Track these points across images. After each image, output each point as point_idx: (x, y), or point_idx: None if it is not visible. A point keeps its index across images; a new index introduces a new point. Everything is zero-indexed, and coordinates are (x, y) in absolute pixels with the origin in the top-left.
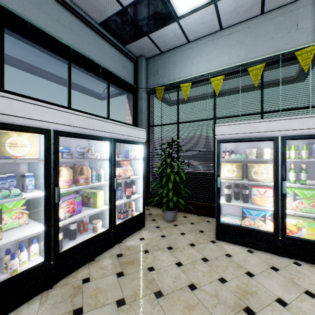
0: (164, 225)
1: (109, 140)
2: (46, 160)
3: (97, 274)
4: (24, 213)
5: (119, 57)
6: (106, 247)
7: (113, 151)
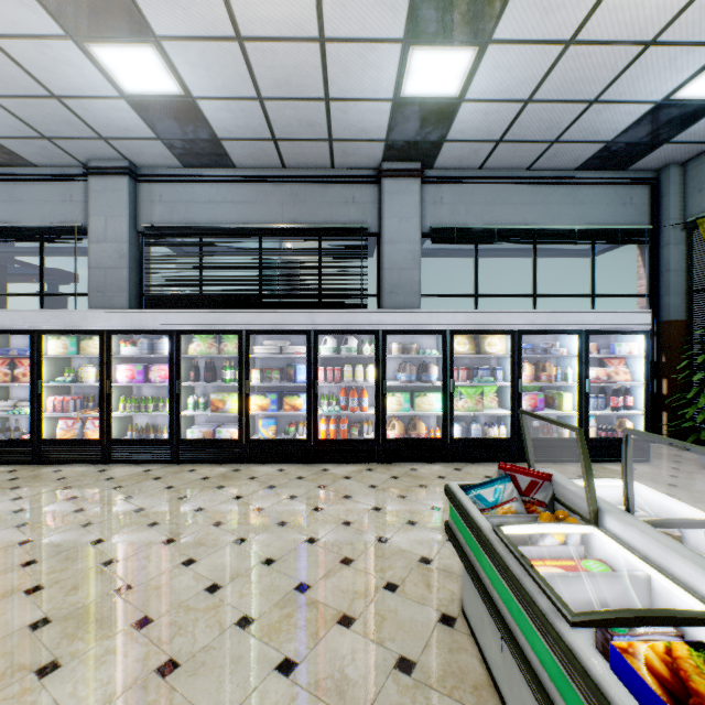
0: (691, 470)
1: (577, 333)
2: (511, 356)
3: (556, 470)
4: (494, 400)
5: (613, 193)
6: (573, 458)
7: (584, 346)
